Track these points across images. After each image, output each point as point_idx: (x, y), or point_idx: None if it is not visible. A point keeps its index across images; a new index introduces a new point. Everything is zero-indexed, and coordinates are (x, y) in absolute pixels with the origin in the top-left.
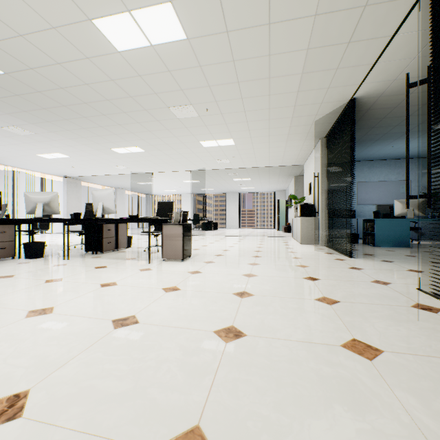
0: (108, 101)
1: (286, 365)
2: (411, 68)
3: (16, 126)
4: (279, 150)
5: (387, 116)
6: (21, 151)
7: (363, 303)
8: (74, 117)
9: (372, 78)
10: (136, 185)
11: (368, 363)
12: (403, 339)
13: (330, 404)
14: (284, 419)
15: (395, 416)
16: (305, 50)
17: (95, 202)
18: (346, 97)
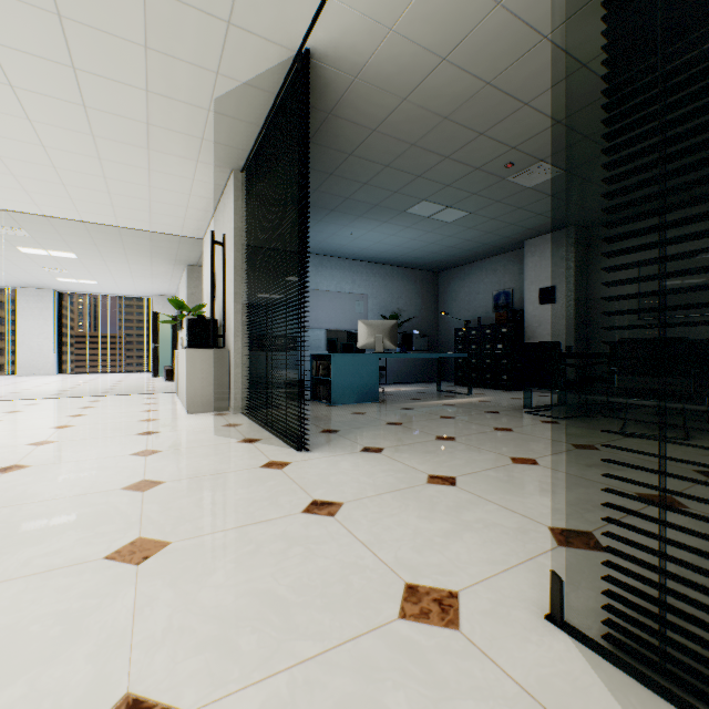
0: None
1: None
2: (426, 3)
3: None
4: (134, 177)
5: (357, 152)
6: None
7: None
8: None
9: None
10: None
11: None
12: None
13: None
14: None
15: None
16: None
17: None
18: (290, 37)
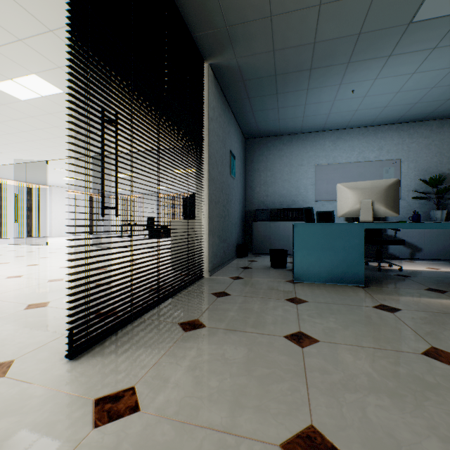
0: None
1: None
2: None
3: None
4: None
5: None
6: None
7: None
8: None
9: None
10: (67, 181)
11: None
12: None
13: None
14: None
15: None
16: None
17: None
18: None
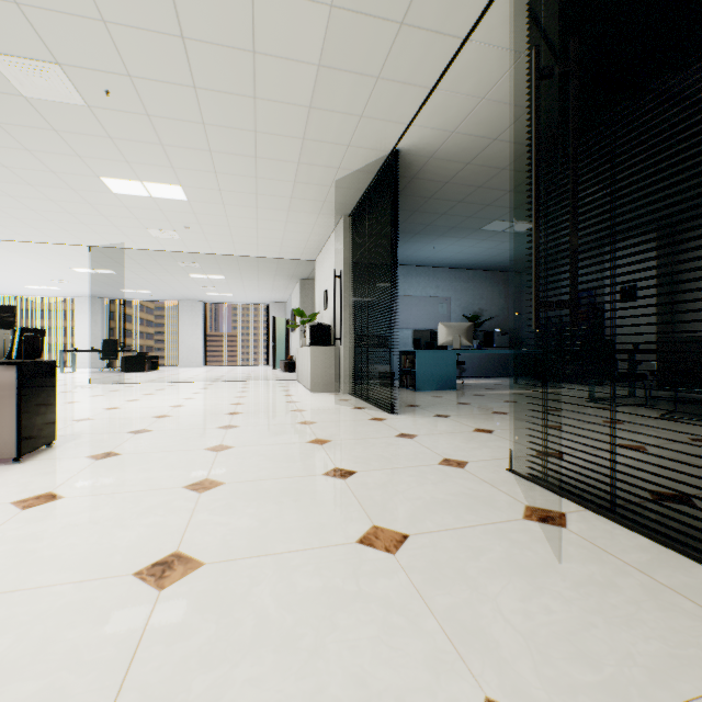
0: None
1: None
2: (476, 117)
3: None
4: (275, 226)
5: (435, 196)
6: None
7: (451, 529)
8: None
9: (426, 117)
10: None
11: None
12: (577, 647)
13: None
14: None
15: None
16: (327, 7)
17: None
18: (386, 146)
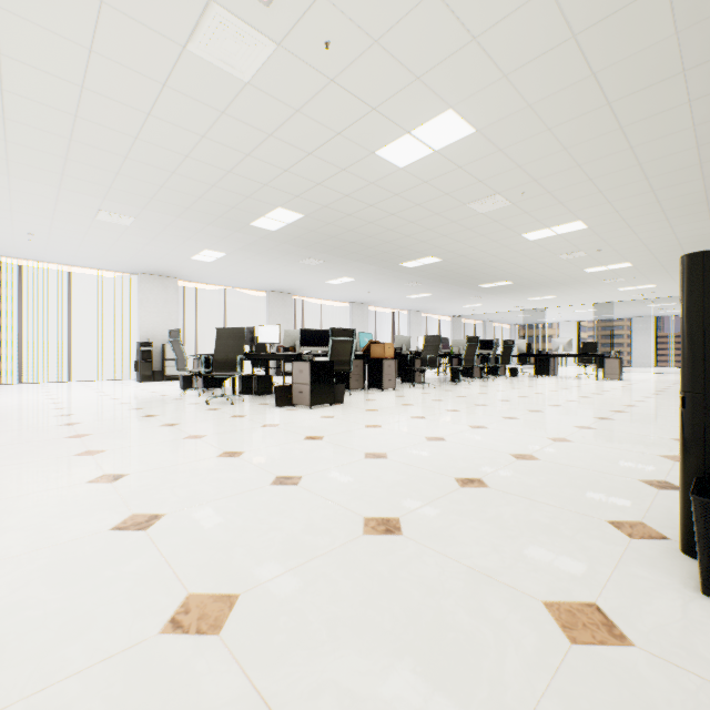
0: (559, 283)
1: None
2: None
3: (478, 296)
4: None
5: None
6: (453, 305)
7: None
8: (524, 290)
9: None
10: (511, 317)
11: None
12: None
13: None
14: None
15: None
16: None
17: (555, 345)
18: None
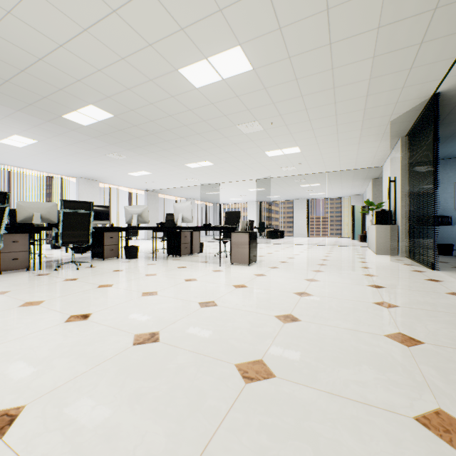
0: (185, 126)
1: (330, 340)
2: None
3: (116, 153)
4: (350, 153)
5: None
6: (117, 171)
7: (424, 309)
8: (158, 142)
9: None
10: (204, 195)
11: (404, 348)
12: (452, 338)
13: (359, 364)
14: (321, 365)
15: (411, 376)
16: (371, 58)
17: (176, 213)
18: (426, 94)
